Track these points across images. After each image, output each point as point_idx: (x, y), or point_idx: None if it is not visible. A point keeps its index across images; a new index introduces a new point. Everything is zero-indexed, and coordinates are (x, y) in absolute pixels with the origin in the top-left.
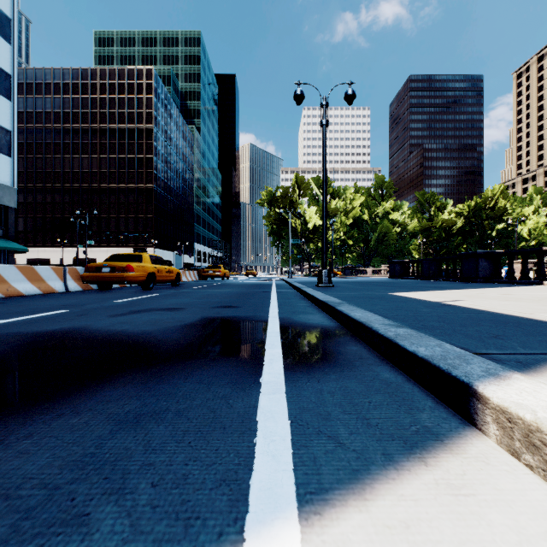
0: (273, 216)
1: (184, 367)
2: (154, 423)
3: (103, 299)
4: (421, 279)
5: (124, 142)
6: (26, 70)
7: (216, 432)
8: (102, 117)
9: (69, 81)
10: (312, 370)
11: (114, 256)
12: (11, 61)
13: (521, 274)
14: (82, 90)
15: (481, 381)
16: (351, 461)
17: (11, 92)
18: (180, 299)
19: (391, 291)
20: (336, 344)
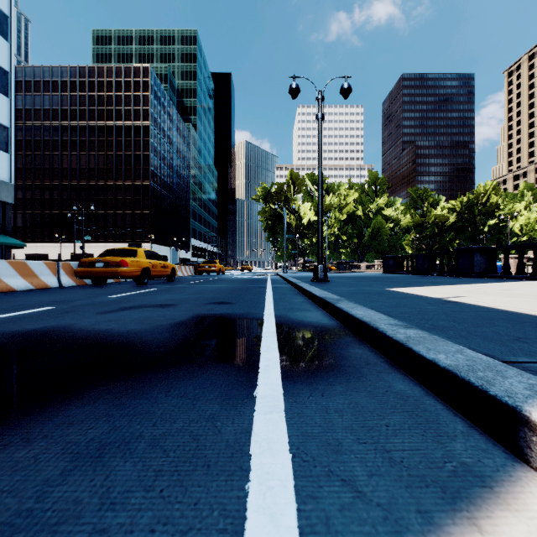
0: (269, 212)
1: (167, 376)
2: (120, 458)
3: (95, 295)
4: (416, 274)
5: (121, 139)
6: (24, 68)
7: (198, 472)
8: (99, 114)
9: (67, 79)
10: (314, 380)
11: (109, 251)
12: (9, 58)
13: (517, 269)
14: (80, 87)
15: (531, 404)
16: (377, 525)
17: (9, 89)
18: (174, 295)
19: (388, 286)
20: (338, 346)
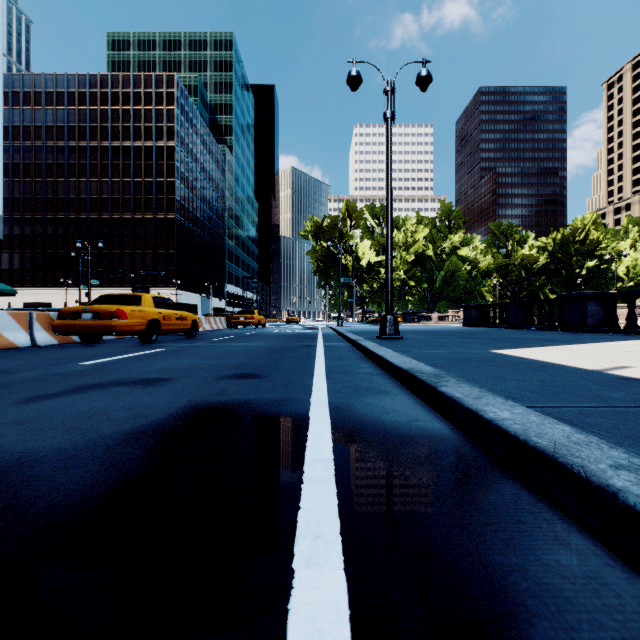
0: (320, 251)
1: None
2: None
3: (66, 360)
4: (506, 327)
5: (140, 162)
6: (22, 76)
7: None
8: (114, 133)
9: (75, 89)
10: None
11: (103, 298)
12: None
13: None
14: (90, 100)
15: None
16: None
17: None
18: (180, 360)
19: (489, 346)
20: (496, 526)
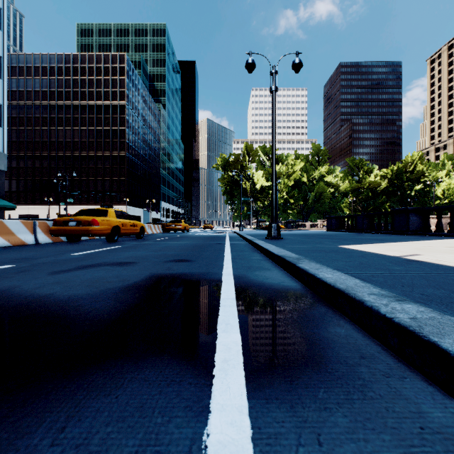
0: (227, 179)
1: (78, 386)
2: None
3: (63, 252)
4: (356, 231)
5: (101, 116)
6: (18, 55)
7: None
8: (82, 95)
9: (55, 65)
10: (296, 395)
11: (82, 211)
12: (1, 45)
13: (450, 228)
14: (65, 72)
15: None
16: None
17: (1, 71)
18: (137, 252)
19: (338, 243)
20: (312, 321)
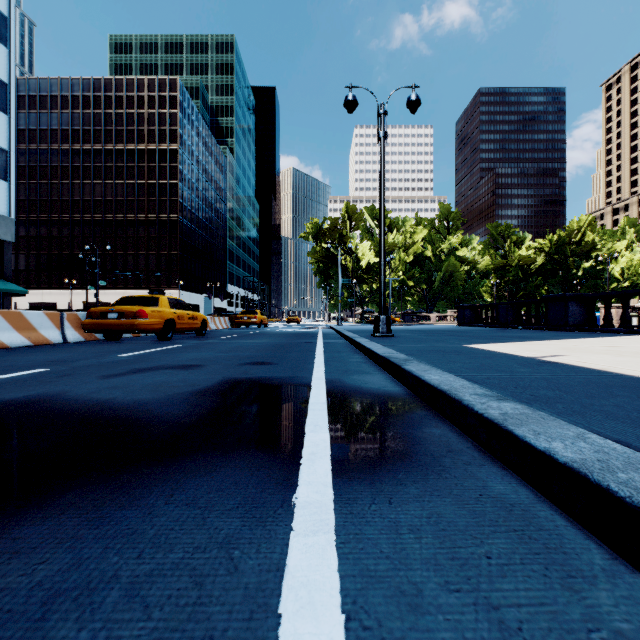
0: (320, 252)
1: (174, 470)
2: (73, 622)
3: (105, 353)
4: (497, 326)
5: (144, 165)
6: (28, 80)
7: None
8: (117, 136)
9: (79, 93)
10: (377, 476)
11: (125, 299)
12: (7, 68)
13: (621, 321)
14: (94, 103)
15: None
16: None
17: (7, 104)
18: (202, 353)
19: (465, 342)
20: (408, 423)
